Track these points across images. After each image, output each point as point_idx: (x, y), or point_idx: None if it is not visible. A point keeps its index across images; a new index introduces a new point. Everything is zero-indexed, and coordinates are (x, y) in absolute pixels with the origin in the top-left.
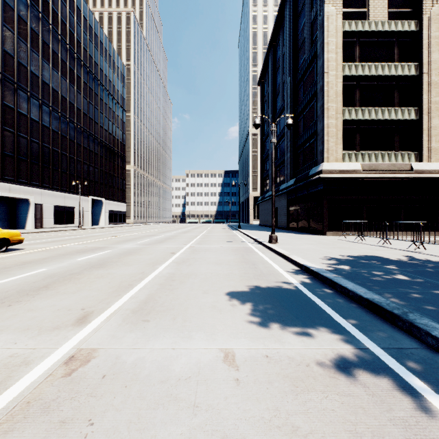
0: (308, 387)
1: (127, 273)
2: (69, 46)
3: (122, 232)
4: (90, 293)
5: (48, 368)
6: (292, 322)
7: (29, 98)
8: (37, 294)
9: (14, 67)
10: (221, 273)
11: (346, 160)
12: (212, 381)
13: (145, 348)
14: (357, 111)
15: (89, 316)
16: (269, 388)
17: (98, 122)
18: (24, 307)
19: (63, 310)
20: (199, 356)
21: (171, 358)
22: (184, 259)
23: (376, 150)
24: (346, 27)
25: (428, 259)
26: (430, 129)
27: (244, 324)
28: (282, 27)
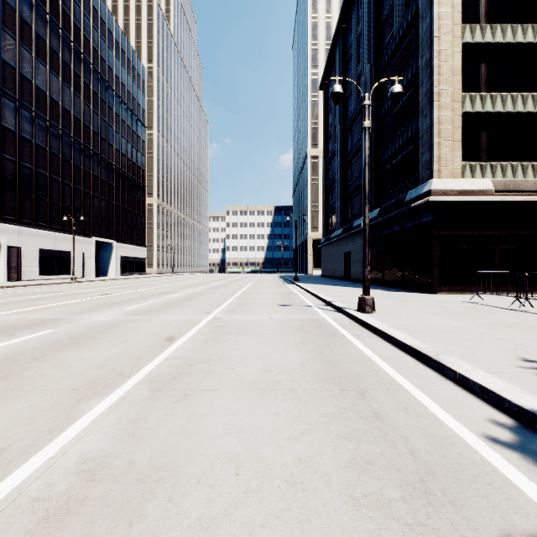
0: None
1: None
2: (63, 32)
3: (127, 286)
4: None
5: None
6: None
7: None
8: None
9: None
10: (274, 464)
11: (466, 175)
12: None
13: None
14: (483, 99)
15: None
16: None
17: (106, 138)
18: None
19: None
20: None
21: None
22: (181, 365)
23: (512, 160)
24: None
25: None
26: None
27: None
28: None
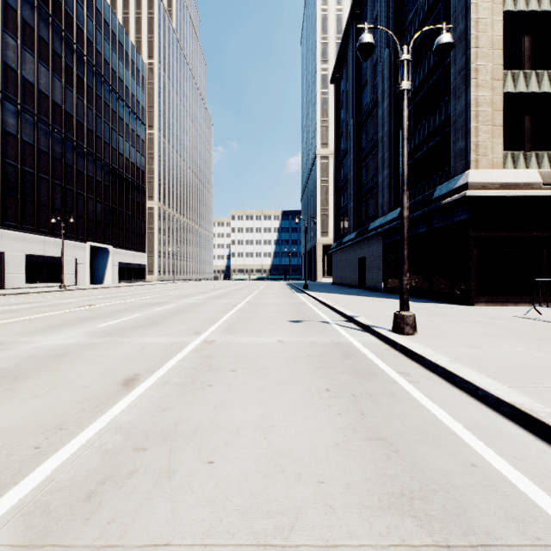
0: None
1: None
2: (52, 19)
3: (118, 296)
4: None
5: None
6: None
7: None
8: None
9: None
10: None
11: (507, 166)
12: None
13: None
14: (527, 77)
15: None
16: None
17: (101, 136)
18: None
19: None
20: None
21: None
22: (119, 451)
23: None
24: None
25: None
26: None
27: None
28: None
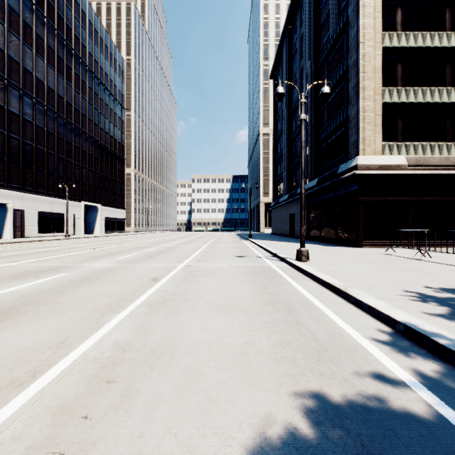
0: None
1: (26, 344)
2: (57, 32)
3: (112, 242)
4: None
5: None
6: None
7: (7, 87)
8: None
9: None
10: (231, 344)
11: (385, 153)
12: None
13: None
14: (399, 92)
15: None
16: None
17: (92, 119)
18: None
19: None
20: None
21: None
22: (166, 295)
23: (423, 141)
24: None
25: None
26: None
27: None
28: (300, 6)
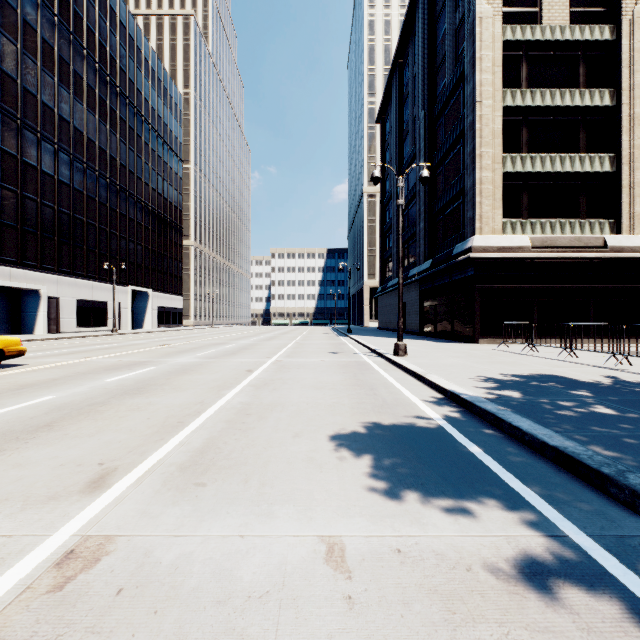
0: (473, 614)
1: (178, 403)
2: (99, 66)
3: (176, 338)
4: (116, 436)
5: (26, 575)
6: (437, 487)
7: (40, 141)
8: (32, 438)
9: (17, 95)
10: (323, 403)
11: (507, 232)
12: (305, 601)
13: (194, 535)
14: (523, 159)
15: (109, 476)
16: (405, 616)
17: (142, 177)
18: (7, 461)
19: (69, 465)
20: (285, 550)
21: (238, 554)
22: (266, 381)
23: (552, 217)
24: (508, 35)
25: (638, 381)
26: (632, 186)
27: (359, 491)
28: (413, 37)
